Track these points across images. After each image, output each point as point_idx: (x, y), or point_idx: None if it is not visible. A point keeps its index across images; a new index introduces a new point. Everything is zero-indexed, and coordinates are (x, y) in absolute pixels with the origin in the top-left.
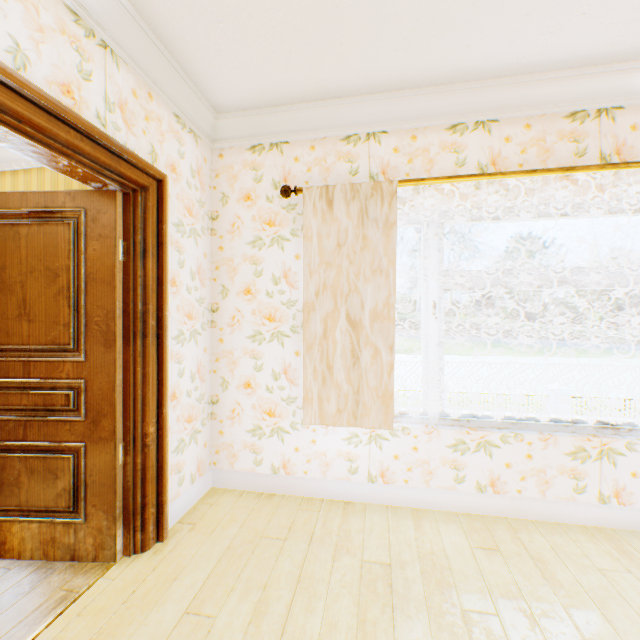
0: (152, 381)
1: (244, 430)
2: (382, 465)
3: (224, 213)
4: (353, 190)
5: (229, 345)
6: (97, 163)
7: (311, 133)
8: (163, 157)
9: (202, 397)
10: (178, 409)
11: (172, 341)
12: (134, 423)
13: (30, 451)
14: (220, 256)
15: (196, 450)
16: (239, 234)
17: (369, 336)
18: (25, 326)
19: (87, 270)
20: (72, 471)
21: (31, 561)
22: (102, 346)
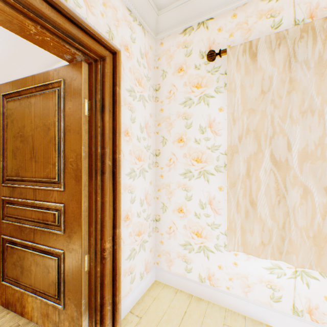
0: (108, 208)
1: (177, 243)
2: (309, 302)
3: (163, 84)
4: (278, 38)
5: (167, 180)
6: (58, 29)
7: (233, 2)
8: (118, 38)
9: (148, 216)
10: (130, 227)
11: (125, 177)
12: (95, 240)
13: (36, 249)
14: (161, 116)
15: (144, 255)
16: (174, 98)
17: (297, 176)
18: (33, 165)
19: (65, 124)
20: (57, 269)
21: (36, 325)
22: (73, 180)
